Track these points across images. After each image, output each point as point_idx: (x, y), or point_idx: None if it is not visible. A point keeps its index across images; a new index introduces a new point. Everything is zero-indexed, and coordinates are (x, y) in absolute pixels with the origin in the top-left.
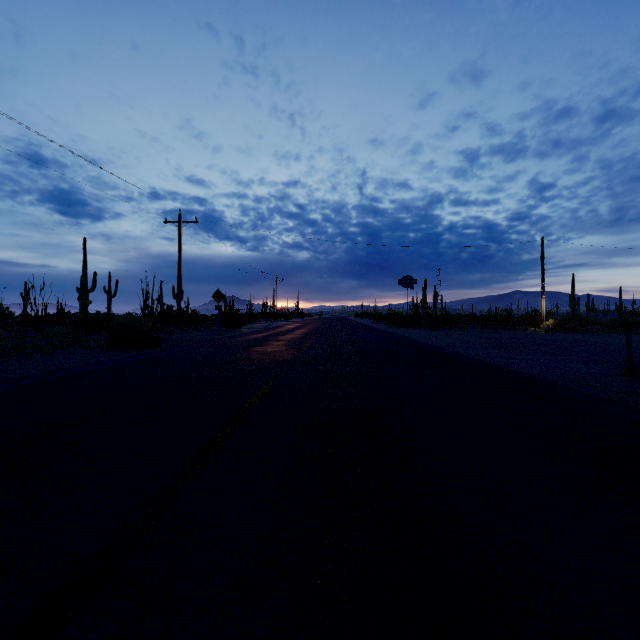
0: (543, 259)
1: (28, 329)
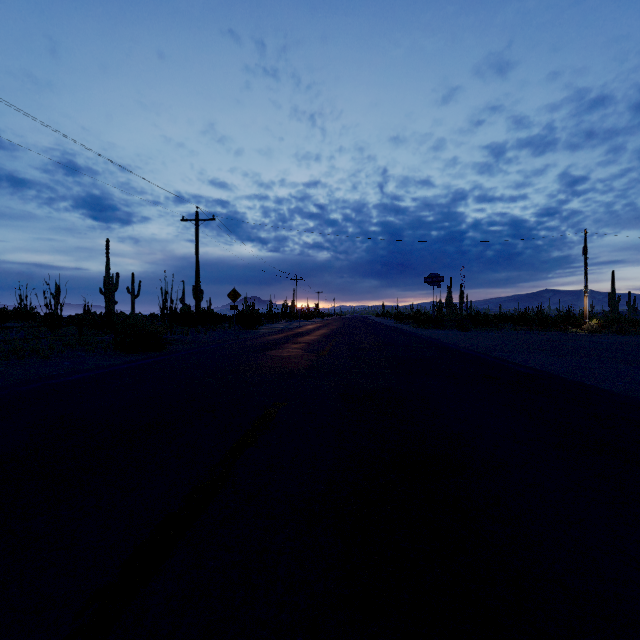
0: (586, 253)
1: (45, 329)
